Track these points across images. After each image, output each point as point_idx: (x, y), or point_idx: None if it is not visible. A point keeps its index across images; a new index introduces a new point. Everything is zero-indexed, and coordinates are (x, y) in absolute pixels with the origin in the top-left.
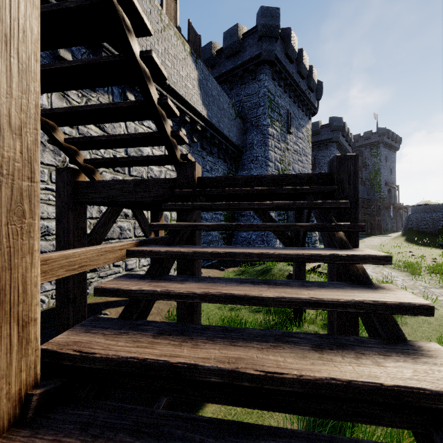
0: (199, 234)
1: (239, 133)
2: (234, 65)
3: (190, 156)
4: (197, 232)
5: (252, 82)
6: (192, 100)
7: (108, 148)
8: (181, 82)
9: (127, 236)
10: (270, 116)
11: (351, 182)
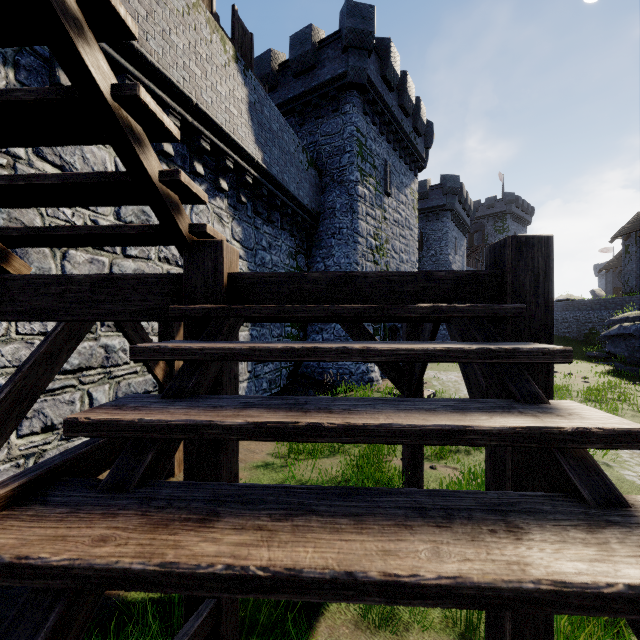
0: (234, 389)
1: (313, 192)
2: (306, 88)
3: (213, 229)
4: (228, 388)
5: (333, 116)
6: (238, 135)
7: (27, 206)
8: (218, 102)
9: (118, 361)
10: (360, 168)
11: (541, 291)
